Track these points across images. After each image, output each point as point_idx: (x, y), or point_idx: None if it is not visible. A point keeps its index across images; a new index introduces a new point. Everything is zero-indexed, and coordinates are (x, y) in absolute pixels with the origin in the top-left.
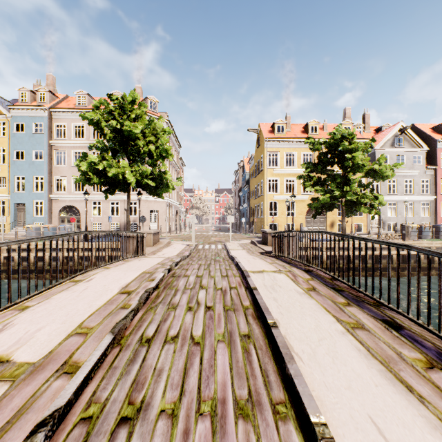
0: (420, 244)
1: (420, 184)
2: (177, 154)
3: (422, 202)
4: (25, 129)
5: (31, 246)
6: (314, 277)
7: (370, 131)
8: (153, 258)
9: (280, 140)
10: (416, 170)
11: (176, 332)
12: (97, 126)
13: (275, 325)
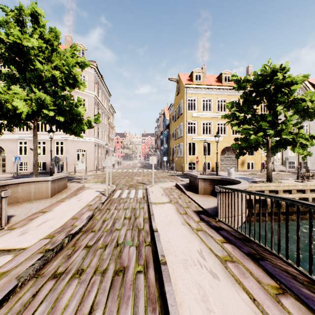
0: None
1: (314, 128)
2: (108, 101)
3: None
4: None
5: None
6: None
7: None
8: None
9: (198, 87)
10: None
11: None
12: None
13: None
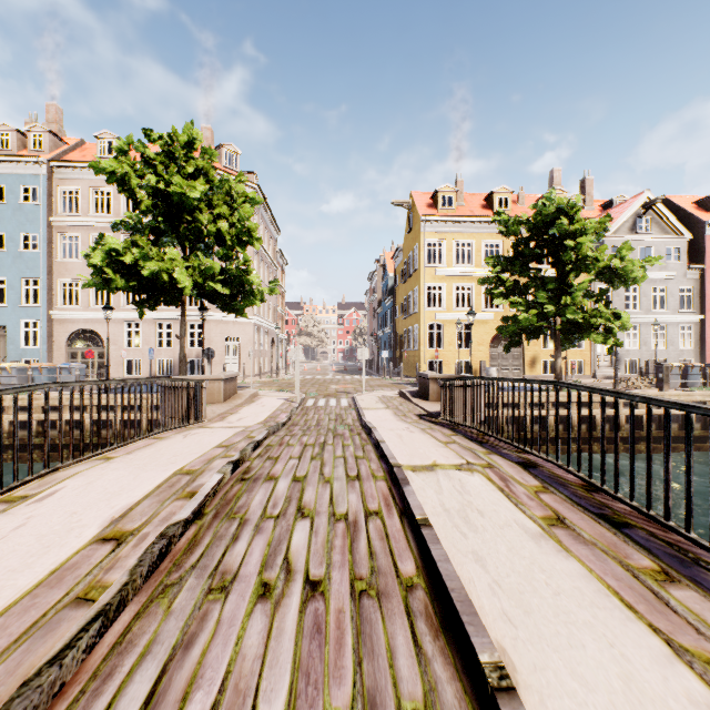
0: (690, 397)
1: (677, 295)
2: (274, 243)
3: (680, 325)
4: (6, 196)
5: (4, 403)
6: (547, 482)
7: (594, 207)
8: (215, 431)
9: (447, 220)
10: (670, 271)
11: (208, 705)
12: (122, 185)
13: (508, 685)
